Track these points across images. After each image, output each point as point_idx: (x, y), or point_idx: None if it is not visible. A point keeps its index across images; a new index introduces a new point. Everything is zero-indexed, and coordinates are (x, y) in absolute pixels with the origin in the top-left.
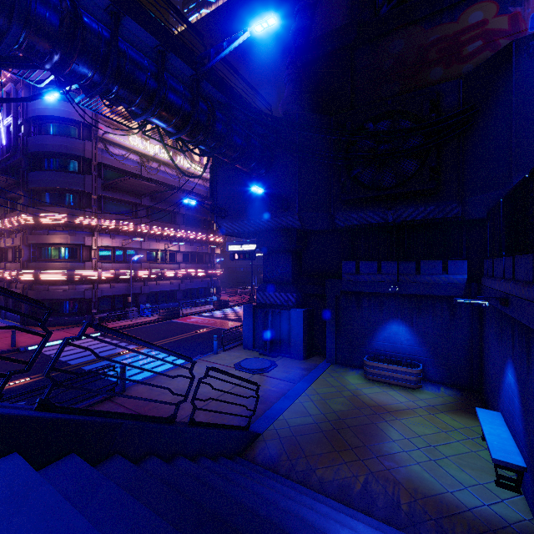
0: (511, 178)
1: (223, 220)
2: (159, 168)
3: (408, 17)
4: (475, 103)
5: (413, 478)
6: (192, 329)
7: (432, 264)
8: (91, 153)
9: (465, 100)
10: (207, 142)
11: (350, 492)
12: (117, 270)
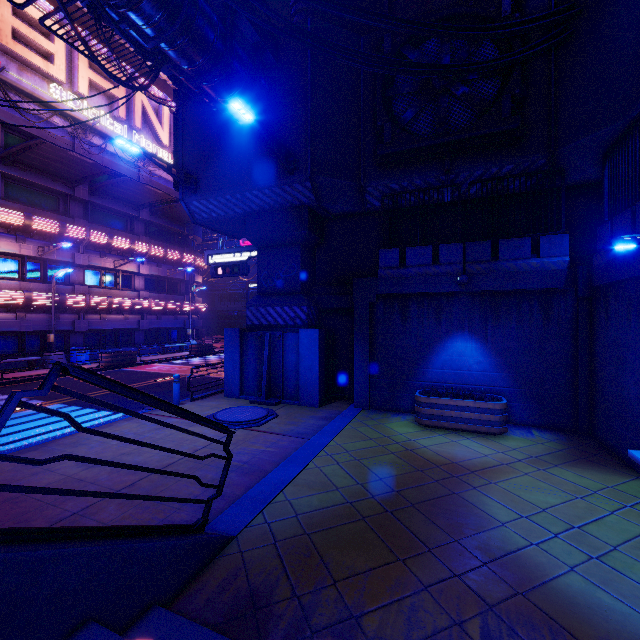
0: (639, 98)
1: (192, 196)
2: (105, 147)
3: None
4: (575, 2)
5: (583, 610)
6: (150, 377)
7: (516, 243)
8: None
9: (560, 1)
10: (146, 3)
11: None
12: (27, 292)
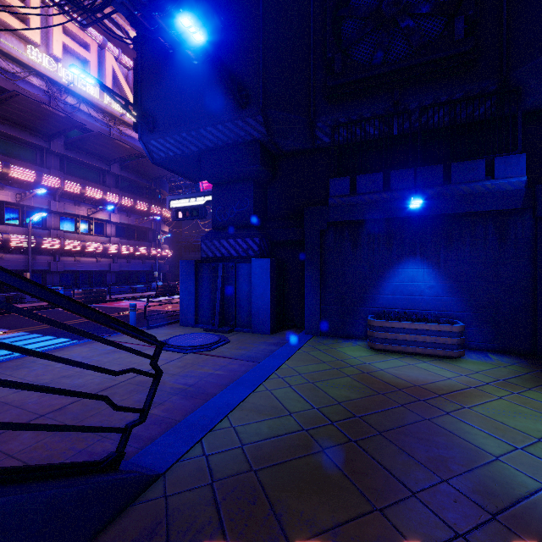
0: None
1: (150, 135)
2: (79, 106)
3: None
4: None
5: None
6: (115, 311)
7: (470, 165)
8: None
9: None
10: None
11: None
12: (5, 234)
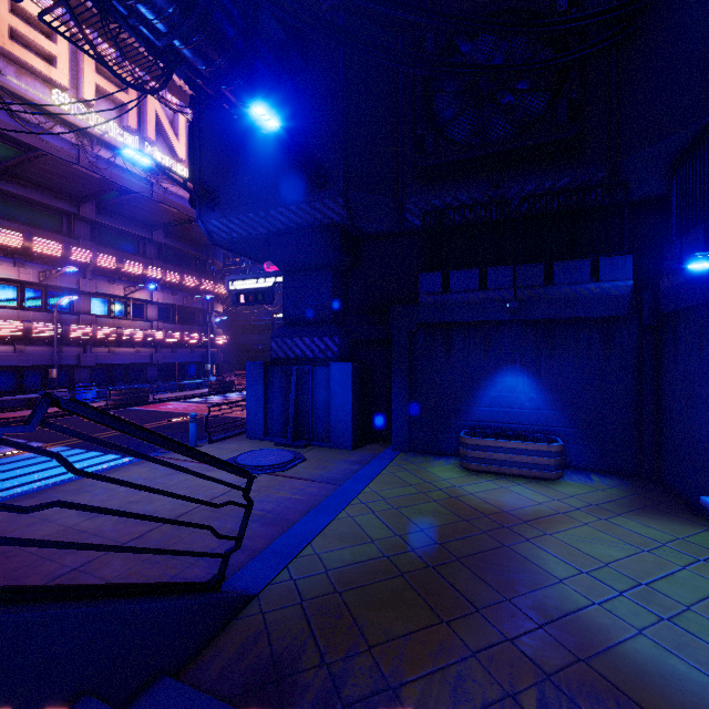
0: None
1: (210, 214)
2: (114, 161)
3: None
4: None
5: (654, 679)
6: (164, 417)
7: (573, 265)
8: None
9: None
10: None
11: None
12: (26, 322)
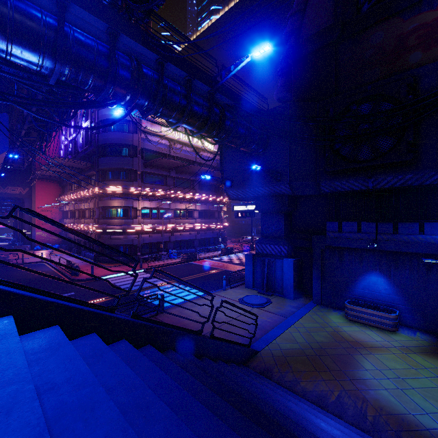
0: None
1: (229, 189)
2: (182, 148)
3: (387, 12)
4: None
5: (380, 399)
6: (206, 269)
7: (409, 225)
8: (137, 142)
9: None
10: (219, 135)
11: (326, 401)
12: (153, 225)
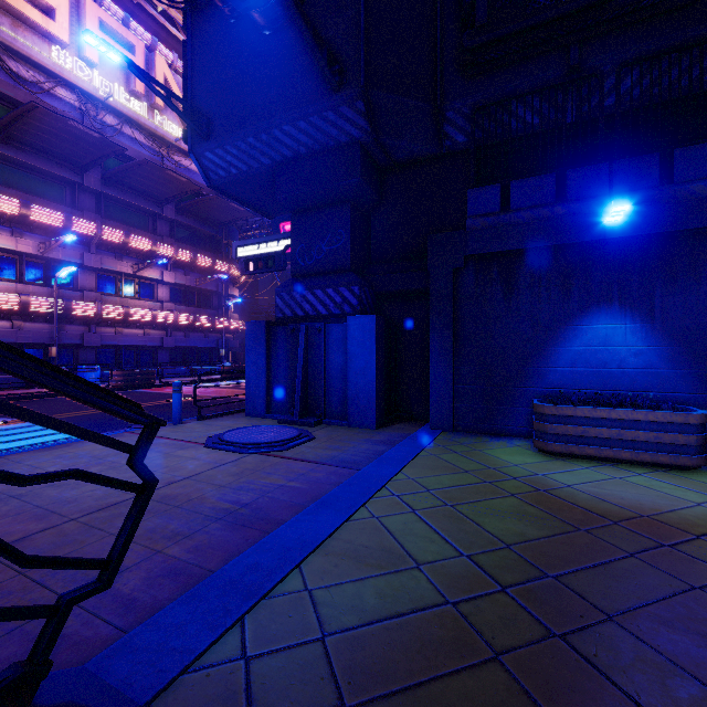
0: None
1: (204, 144)
2: (121, 128)
3: None
4: None
5: None
6: (163, 398)
7: None
8: None
9: None
10: None
11: None
12: (23, 295)
